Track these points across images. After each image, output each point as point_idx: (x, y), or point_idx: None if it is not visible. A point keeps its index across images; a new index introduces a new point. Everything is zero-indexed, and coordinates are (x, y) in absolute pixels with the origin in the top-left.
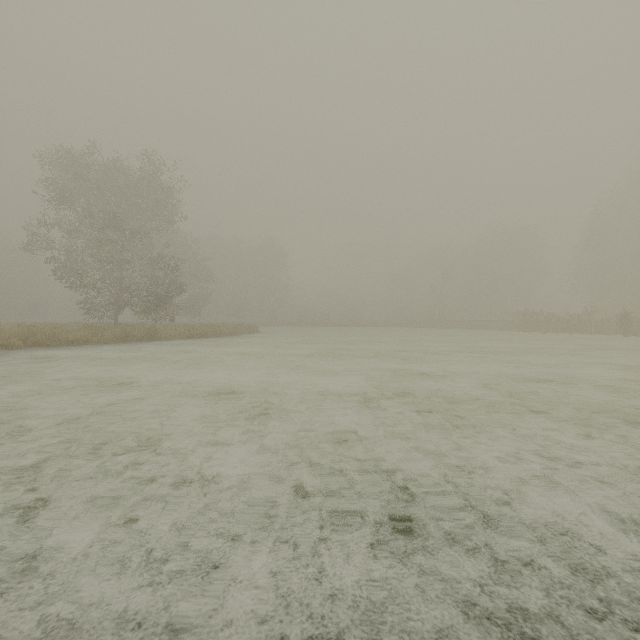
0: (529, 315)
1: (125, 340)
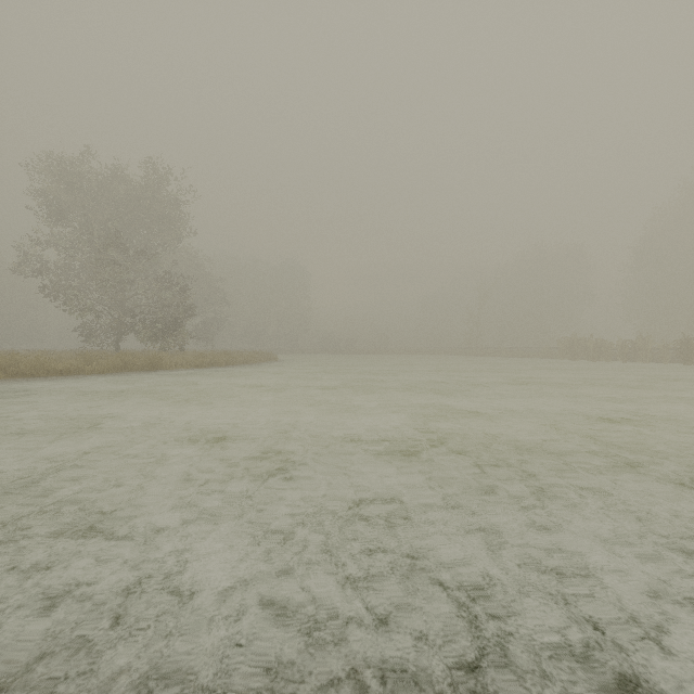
0: (577, 341)
1: (124, 369)
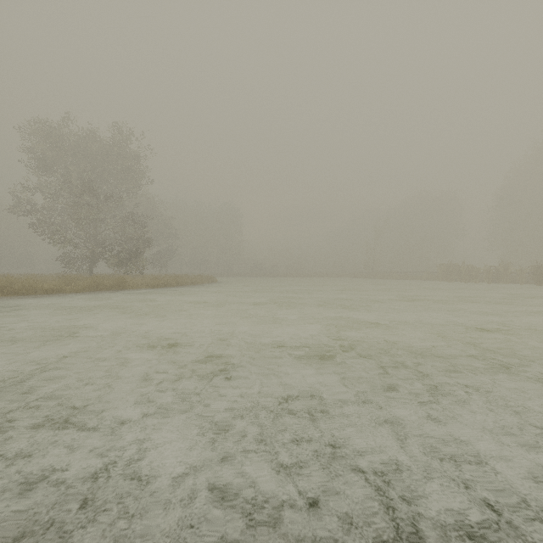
0: (452, 267)
1: (96, 289)
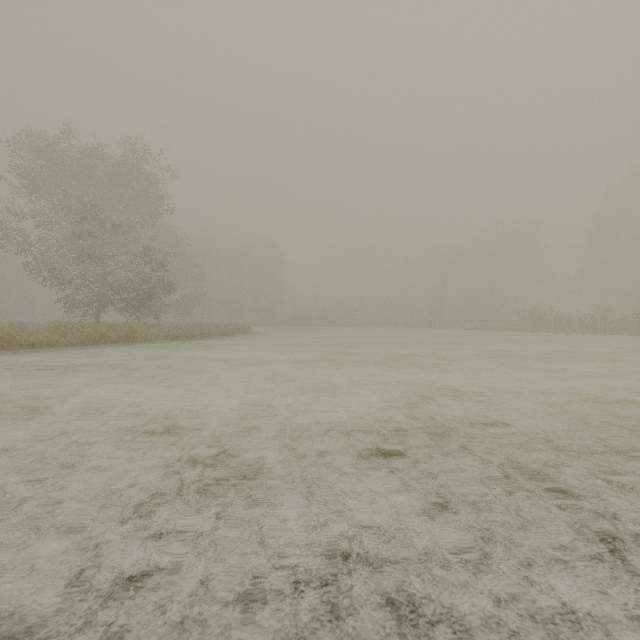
0: (537, 314)
1: (98, 342)
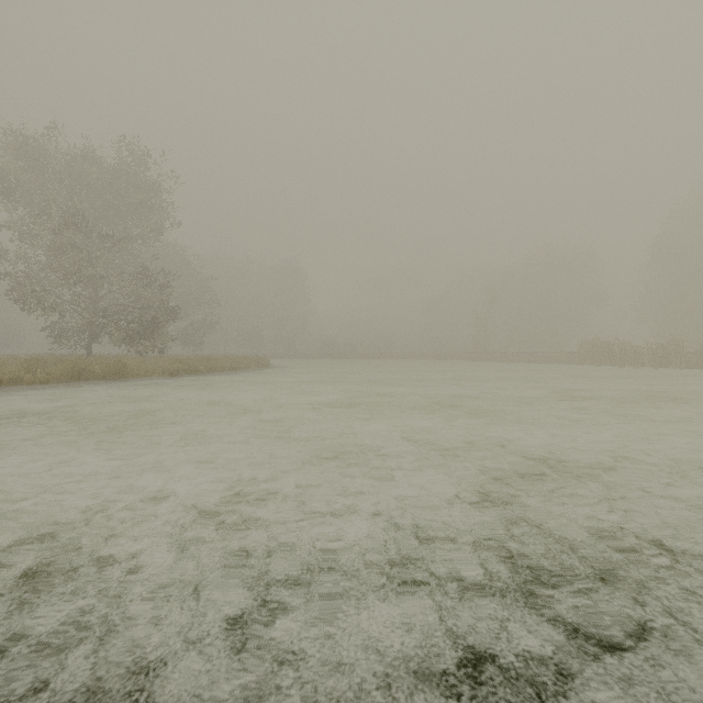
0: (599, 345)
1: (78, 378)
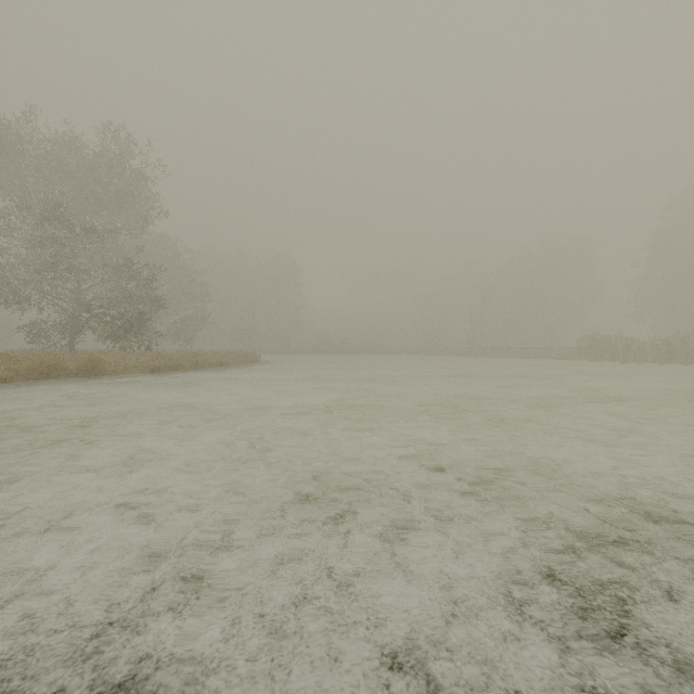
0: (600, 340)
1: (48, 376)
